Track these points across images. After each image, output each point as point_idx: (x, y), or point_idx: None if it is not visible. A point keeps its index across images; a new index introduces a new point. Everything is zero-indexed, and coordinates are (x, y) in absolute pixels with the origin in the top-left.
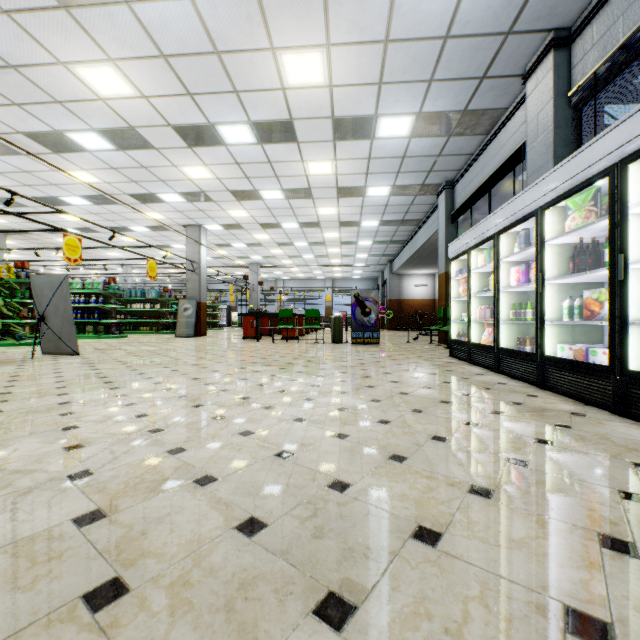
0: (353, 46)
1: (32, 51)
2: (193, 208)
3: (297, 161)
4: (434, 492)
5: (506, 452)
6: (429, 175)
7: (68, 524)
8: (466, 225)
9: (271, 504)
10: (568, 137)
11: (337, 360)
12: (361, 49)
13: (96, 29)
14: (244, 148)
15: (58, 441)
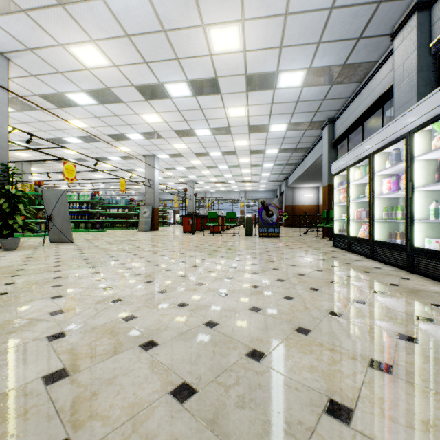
0: (261, 19)
1: (42, 37)
2: (149, 143)
3: (220, 107)
4: (339, 365)
5: (395, 328)
6: (316, 114)
7: (38, 381)
8: (343, 150)
9: (200, 370)
10: (429, 78)
11: (249, 248)
12: (267, 21)
13: (82, 19)
14: (183, 99)
15: (46, 307)
